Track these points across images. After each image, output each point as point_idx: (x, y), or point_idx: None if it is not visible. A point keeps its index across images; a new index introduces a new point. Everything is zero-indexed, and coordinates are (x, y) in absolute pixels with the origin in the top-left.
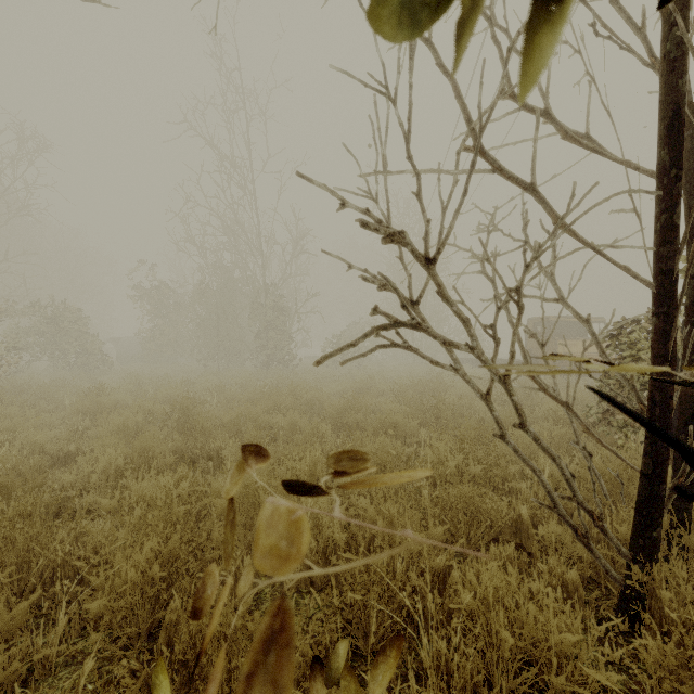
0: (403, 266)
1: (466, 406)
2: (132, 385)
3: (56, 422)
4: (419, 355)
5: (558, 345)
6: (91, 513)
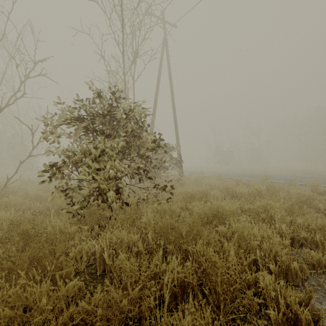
0: None
1: None
2: None
3: None
4: None
5: None
6: None
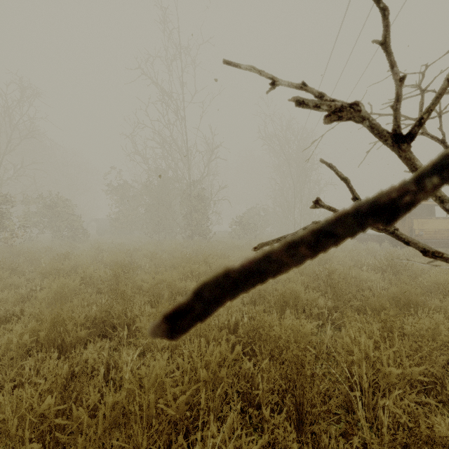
0: (388, 59)
1: (353, 275)
2: (94, 252)
3: (23, 282)
4: (397, 238)
5: (414, 223)
6: (0, 388)
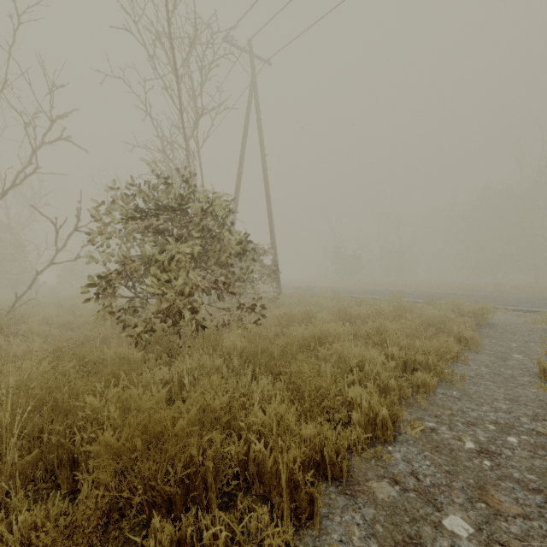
0: None
1: None
2: None
3: None
4: None
5: None
6: None
